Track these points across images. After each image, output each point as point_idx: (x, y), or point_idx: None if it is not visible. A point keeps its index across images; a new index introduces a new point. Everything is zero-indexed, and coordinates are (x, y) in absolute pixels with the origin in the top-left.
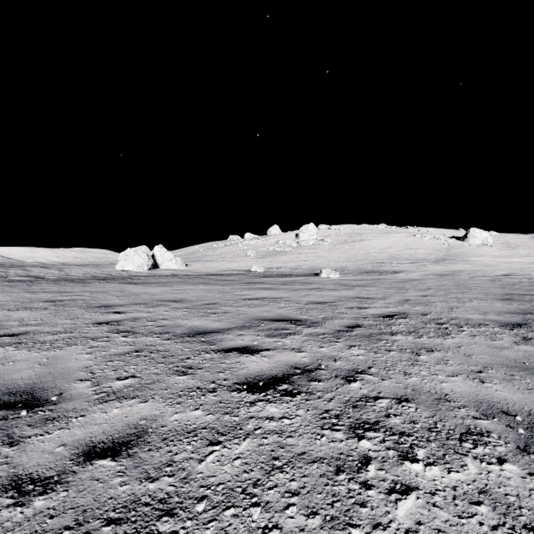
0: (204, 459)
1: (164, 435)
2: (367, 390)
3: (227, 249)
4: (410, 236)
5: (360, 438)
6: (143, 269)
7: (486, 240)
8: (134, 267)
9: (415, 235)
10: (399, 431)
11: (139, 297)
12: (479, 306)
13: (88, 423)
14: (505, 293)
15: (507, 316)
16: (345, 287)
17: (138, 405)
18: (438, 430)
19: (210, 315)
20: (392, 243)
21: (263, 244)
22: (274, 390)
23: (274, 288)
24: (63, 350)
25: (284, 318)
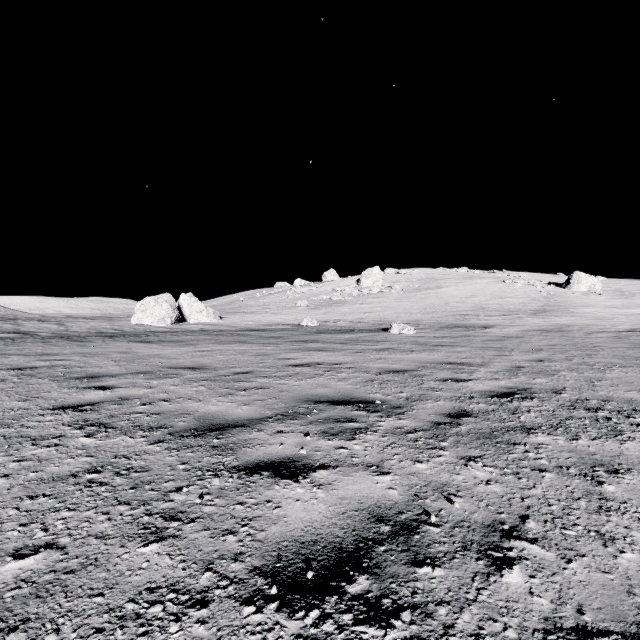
0: None
1: None
2: (549, 601)
3: (272, 299)
4: (499, 282)
5: None
6: (166, 322)
7: (593, 287)
8: (154, 320)
9: (505, 281)
10: None
11: (146, 362)
12: (628, 377)
13: None
14: None
15: None
16: (426, 347)
17: None
18: None
19: (237, 393)
20: (476, 290)
21: (316, 292)
22: (338, 596)
23: (331, 348)
24: None
25: (347, 398)
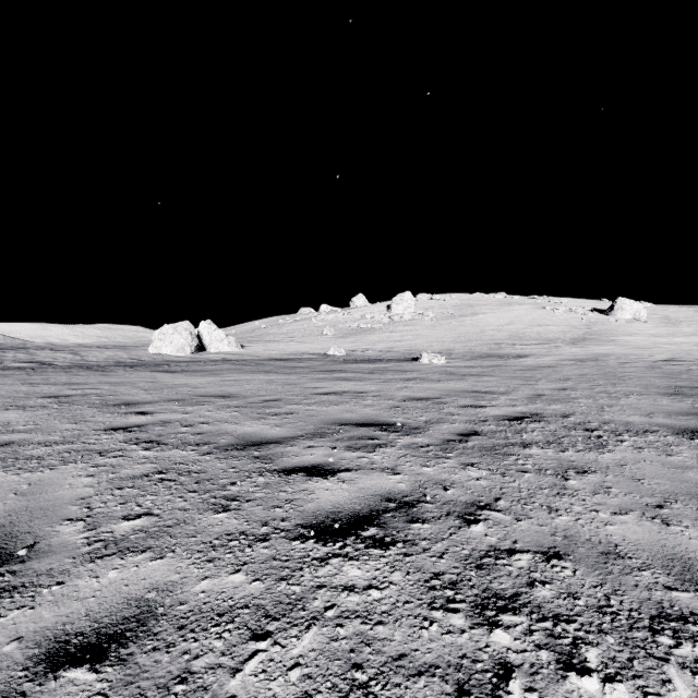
0: (240, 667)
1: (182, 619)
2: (496, 538)
3: (297, 326)
4: (538, 309)
5: (492, 626)
6: (185, 352)
7: (638, 314)
8: (173, 349)
9: (545, 307)
10: (552, 613)
11: (175, 391)
12: (639, 404)
13: (66, 597)
14: (671, 385)
15: (681, 419)
16: (454, 377)
17: (148, 563)
18: (613, 610)
19: (269, 417)
20: (514, 317)
21: (344, 320)
22: (356, 537)
23: (358, 378)
24: (55, 471)
25: (371, 421)
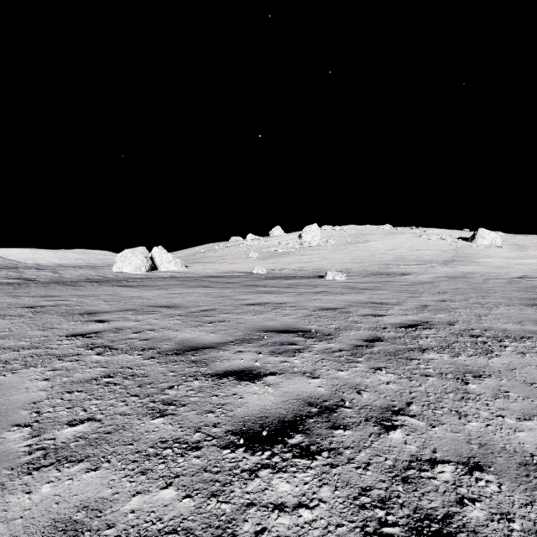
0: None
1: None
2: (416, 447)
3: (228, 251)
4: (416, 237)
5: None
6: (141, 270)
7: (494, 241)
8: (132, 269)
9: (421, 236)
10: None
11: (130, 302)
12: (509, 313)
13: None
14: (529, 297)
15: None
16: (354, 290)
17: (82, 475)
18: None
19: (205, 325)
20: (398, 244)
21: (265, 245)
22: (283, 445)
23: (277, 291)
24: (16, 375)
25: (290, 328)
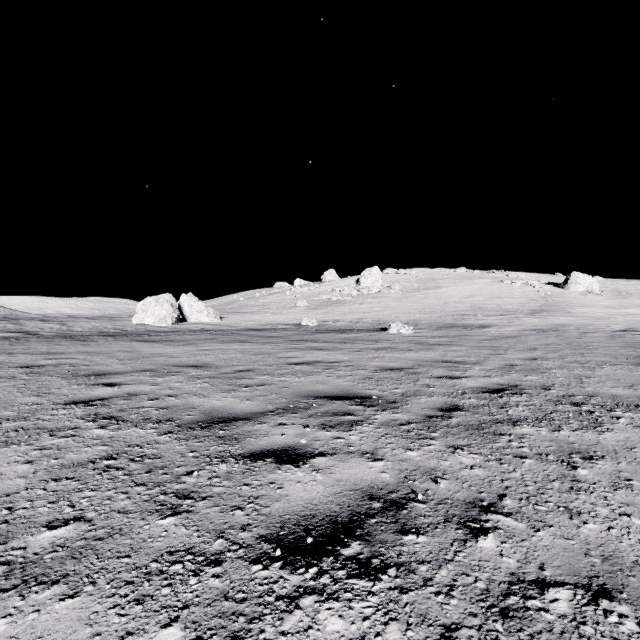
0: None
1: None
2: (515, 560)
3: (272, 299)
4: (497, 282)
5: None
6: (167, 322)
7: (591, 287)
8: (155, 320)
9: (503, 281)
10: None
11: (150, 360)
12: (616, 375)
13: None
14: (639, 355)
15: None
16: (423, 346)
17: (54, 605)
18: None
19: (240, 389)
20: (475, 290)
21: (316, 292)
22: (334, 557)
23: (330, 347)
24: None
25: (345, 394)
